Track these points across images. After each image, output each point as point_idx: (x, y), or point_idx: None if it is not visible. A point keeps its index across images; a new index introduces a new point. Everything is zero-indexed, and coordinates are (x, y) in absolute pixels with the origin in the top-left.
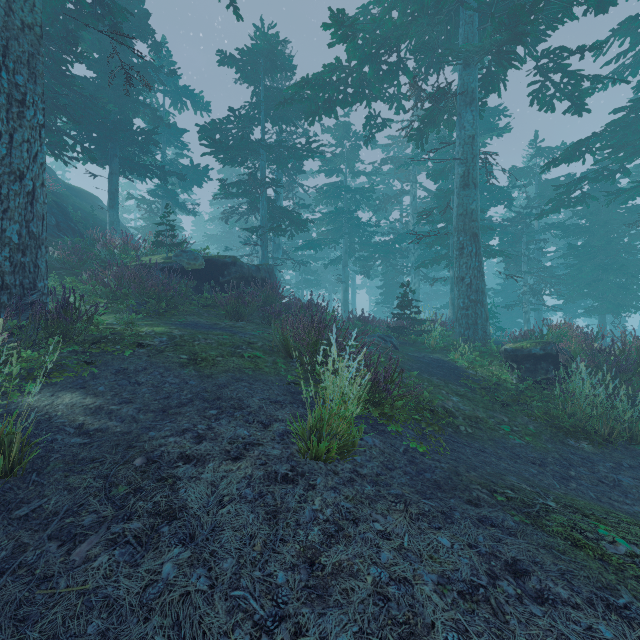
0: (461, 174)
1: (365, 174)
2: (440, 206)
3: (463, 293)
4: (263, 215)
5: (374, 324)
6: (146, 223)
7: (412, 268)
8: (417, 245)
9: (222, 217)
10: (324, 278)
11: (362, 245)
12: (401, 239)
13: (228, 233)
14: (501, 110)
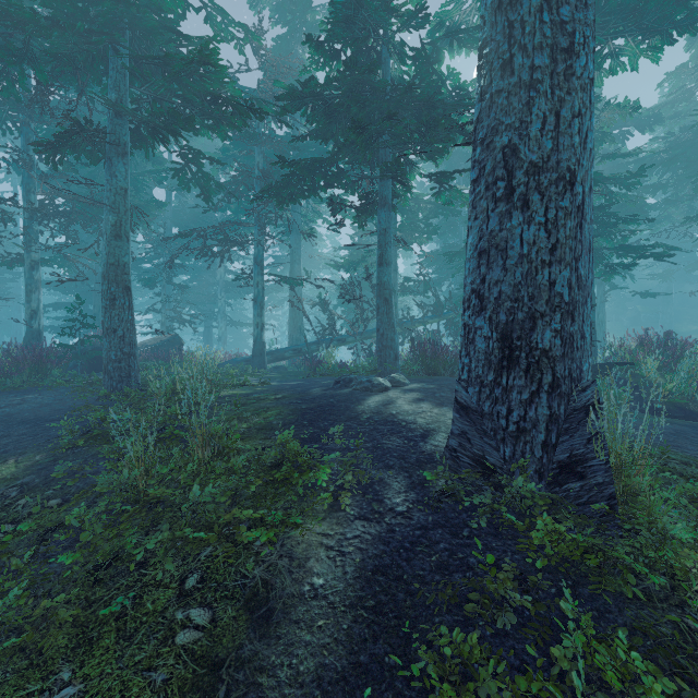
0: None
1: None
2: None
3: None
4: None
5: None
6: None
7: None
8: None
9: None
10: None
11: None
12: None
13: None
14: None
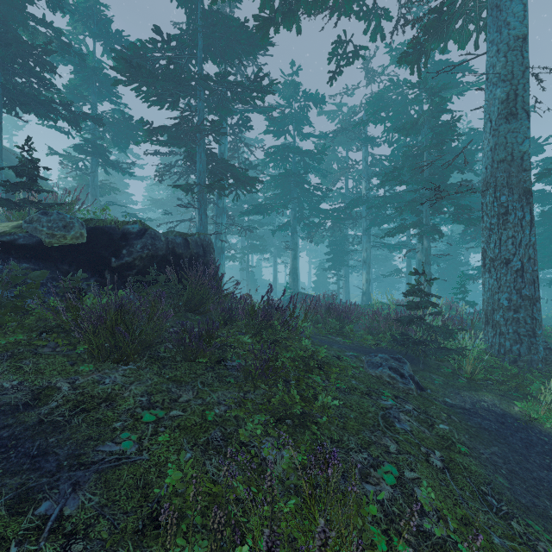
0: (502, 97)
1: (315, 136)
2: (411, 165)
3: (508, 284)
4: (200, 170)
5: (352, 319)
6: (76, 183)
7: (362, 235)
8: (367, 211)
9: (155, 175)
10: (269, 242)
11: (313, 210)
12: (354, 204)
13: (174, 197)
14: (464, 66)
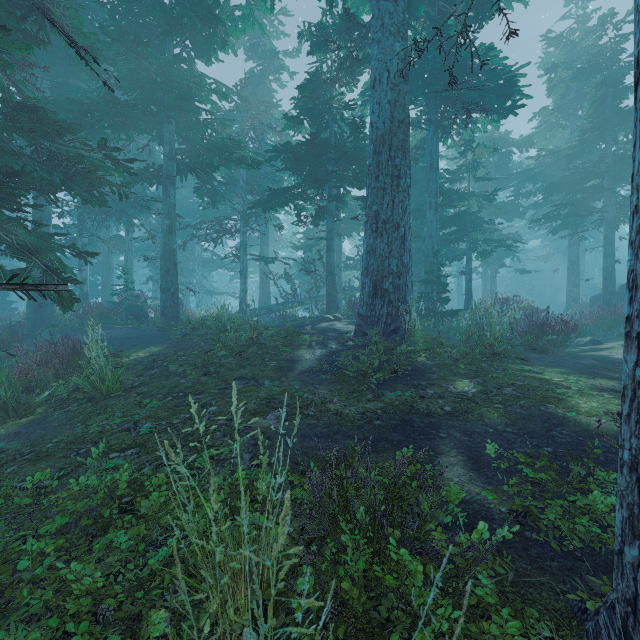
0: None
1: None
2: None
3: None
4: None
5: None
6: None
7: None
8: None
9: None
10: None
11: None
12: None
13: None
14: None
